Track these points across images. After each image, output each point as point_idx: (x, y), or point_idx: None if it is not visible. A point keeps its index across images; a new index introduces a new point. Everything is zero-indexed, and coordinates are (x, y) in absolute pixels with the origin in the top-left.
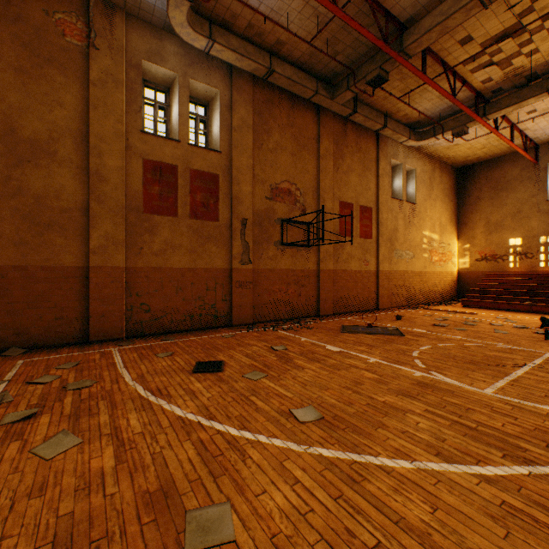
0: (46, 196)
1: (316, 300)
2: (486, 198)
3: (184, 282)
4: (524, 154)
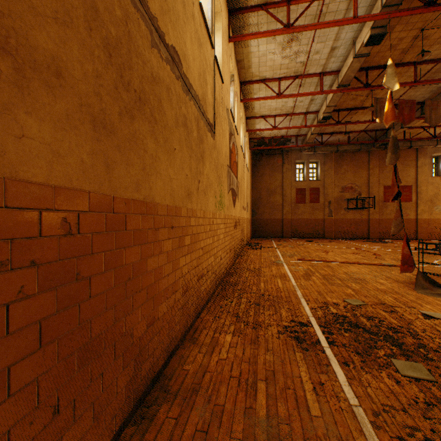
0: (274, 202)
1: (367, 232)
2: None
3: (307, 223)
4: None
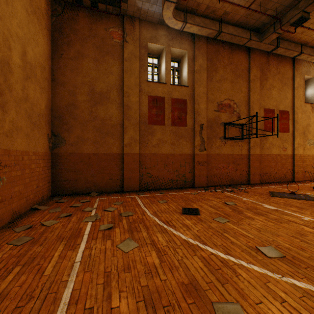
0: (106, 119)
1: (247, 174)
2: None
3: (168, 161)
4: None
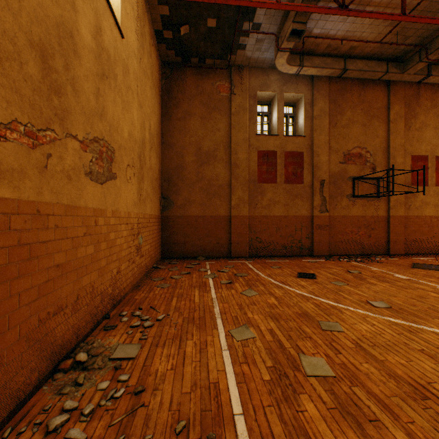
0: (212, 179)
1: (385, 241)
2: None
3: (281, 225)
4: None
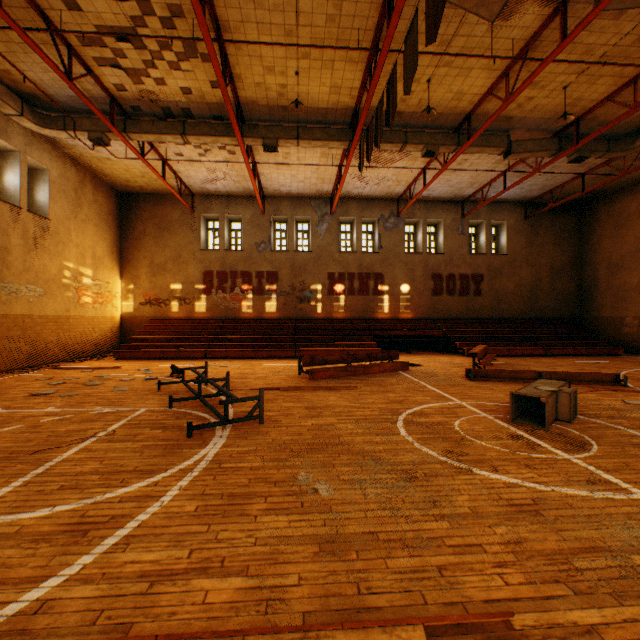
0: None
1: None
2: (152, 236)
3: None
4: (180, 198)
